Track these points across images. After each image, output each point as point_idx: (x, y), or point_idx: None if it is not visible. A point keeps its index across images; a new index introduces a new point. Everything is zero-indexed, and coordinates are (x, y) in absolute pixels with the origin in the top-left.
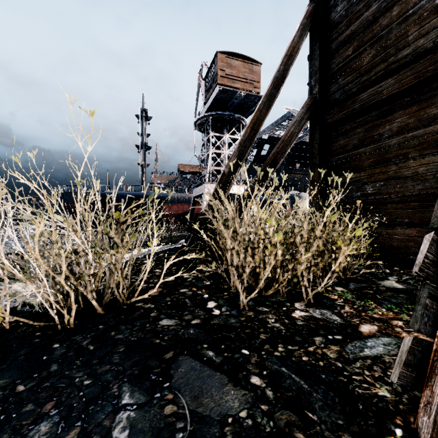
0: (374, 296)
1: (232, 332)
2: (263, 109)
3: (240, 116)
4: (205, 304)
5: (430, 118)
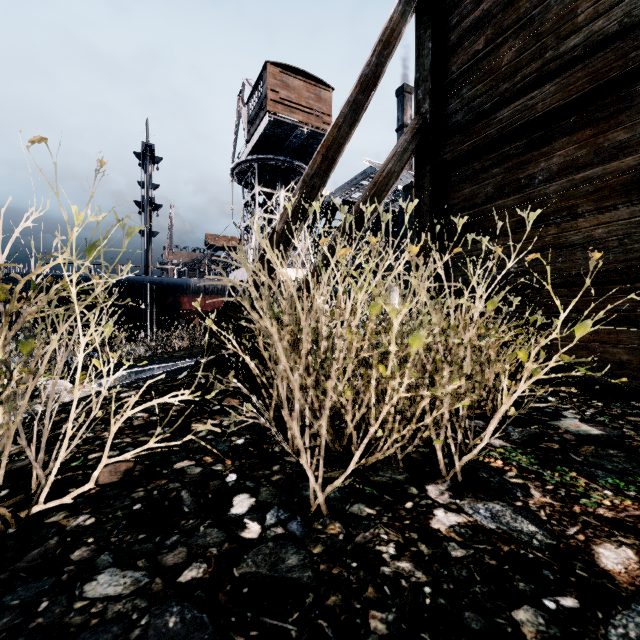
0: (567, 457)
1: (291, 614)
2: (344, 125)
3: (302, 165)
4: (227, 503)
5: (613, 147)
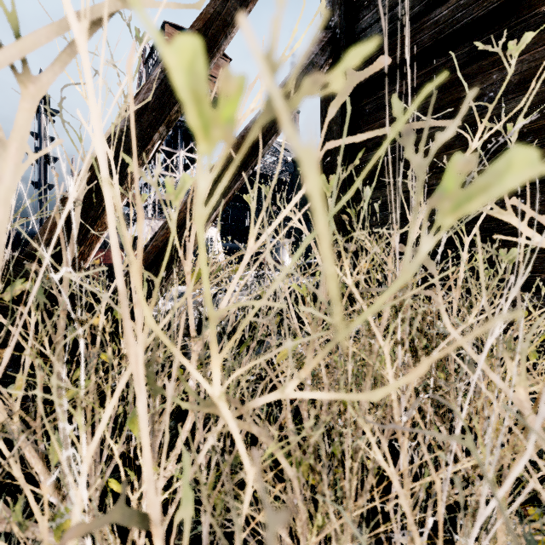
0: None
1: None
2: None
3: None
4: None
5: None
